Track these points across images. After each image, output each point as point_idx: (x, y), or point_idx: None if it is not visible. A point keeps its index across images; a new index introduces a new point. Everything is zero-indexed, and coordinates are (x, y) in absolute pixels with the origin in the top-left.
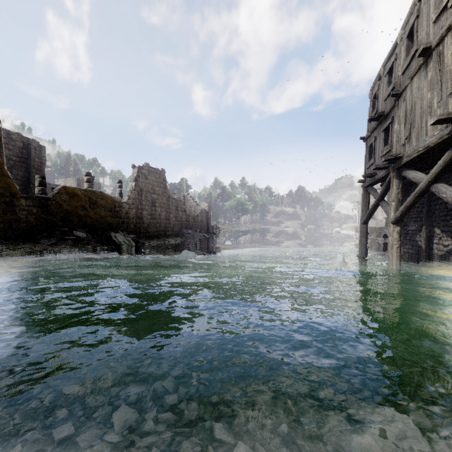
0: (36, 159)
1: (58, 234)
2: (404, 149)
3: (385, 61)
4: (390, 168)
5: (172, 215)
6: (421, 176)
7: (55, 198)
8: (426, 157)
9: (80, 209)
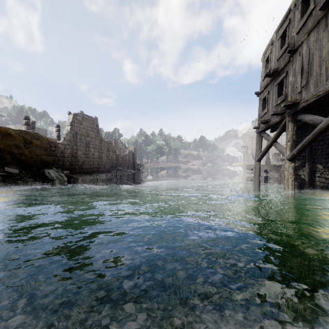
0: None
1: None
2: (300, 96)
3: (278, 28)
4: (285, 114)
5: (104, 154)
6: (319, 118)
7: None
8: (317, 104)
9: (14, 147)
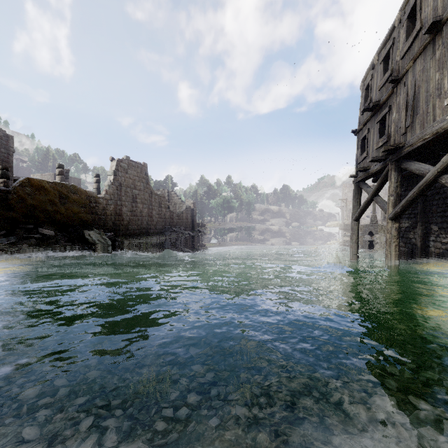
0: (2, 150)
1: (19, 232)
2: (405, 138)
3: (380, 48)
4: (387, 160)
5: (155, 211)
6: (426, 167)
7: (17, 190)
8: (428, 148)
9: (48, 204)
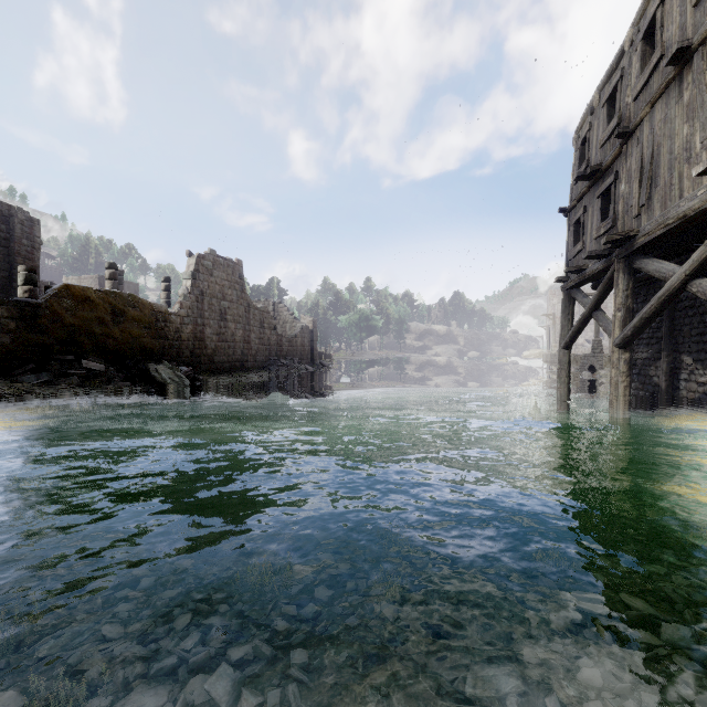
0: (24, 241)
1: (54, 366)
2: (638, 223)
3: (603, 83)
4: (613, 256)
5: (254, 334)
6: (669, 268)
7: (50, 304)
8: (674, 238)
9: (96, 323)
